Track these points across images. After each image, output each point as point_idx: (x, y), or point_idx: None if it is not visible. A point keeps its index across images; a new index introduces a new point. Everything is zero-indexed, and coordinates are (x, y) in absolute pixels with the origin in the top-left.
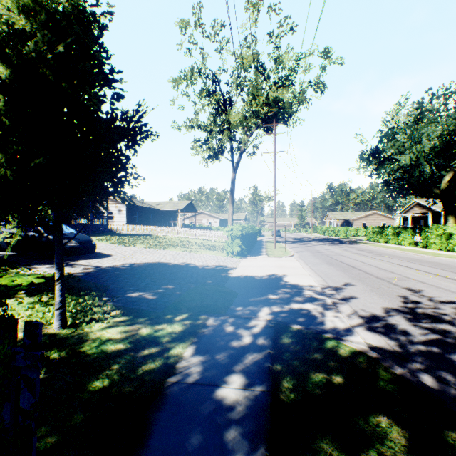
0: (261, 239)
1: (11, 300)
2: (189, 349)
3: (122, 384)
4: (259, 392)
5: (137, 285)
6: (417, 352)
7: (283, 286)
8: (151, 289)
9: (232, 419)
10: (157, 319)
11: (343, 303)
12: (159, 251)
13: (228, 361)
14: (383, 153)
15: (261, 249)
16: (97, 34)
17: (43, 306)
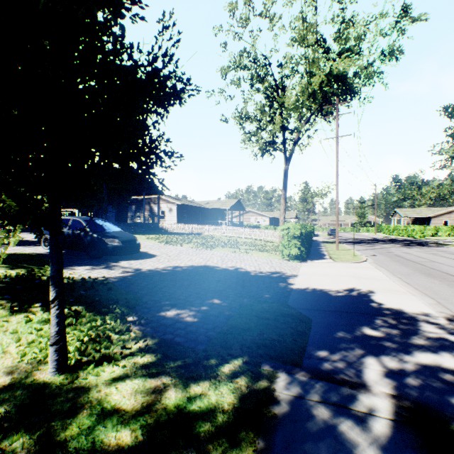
0: (315, 238)
1: (22, 315)
2: None
3: None
4: None
5: (176, 297)
6: None
7: (378, 311)
8: (192, 305)
9: None
10: (195, 367)
11: None
12: (205, 252)
13: None
14: None
15: (321, 250)
16: None
17: None
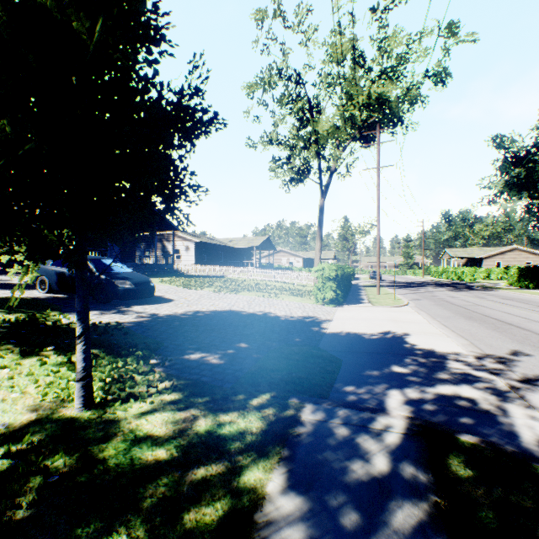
0: (355, 282)
1: (34, 359)
2: (275, 475)
3: None
4: None
5: (200, 342)
6: None
7: (410, 351)
8: (217, 349)
9: None
10: (224, 401)
11: (531, 390)
12: (230, 296)
13: (355, 520)
14: None
15: (360, 295)
16: None
17: (71, 369)
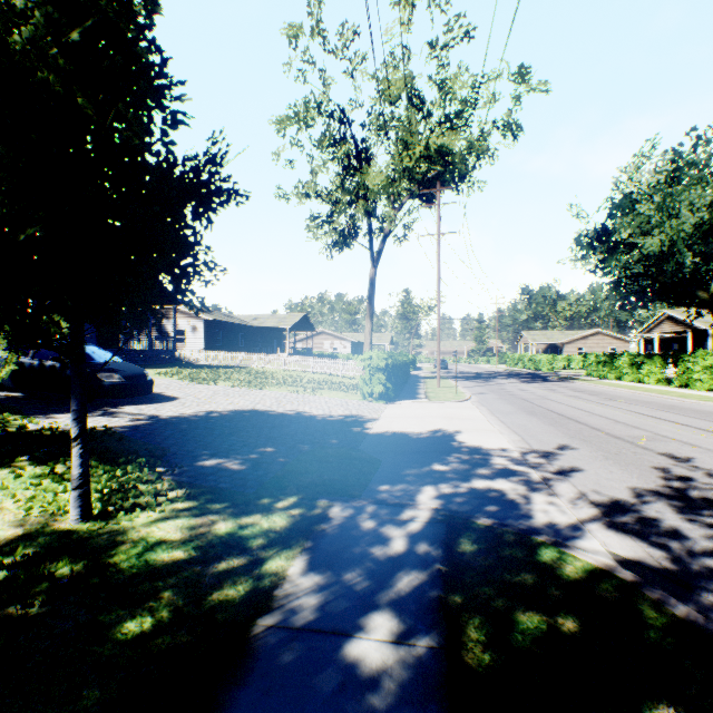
0: (416, 373)
1: (4, 471)
2: (297, 561)
3: (176, 628)
4: (425, 649)
5: (216, 447)
6: (705, 571)
7: (456, 449)
8: (238, 454)
9: (376, 707)
10: (246, 506)
11: (561, 480)
12: (254, 392)
13: (366, 586)
14: (615, 235)
15: (418, 388)
16: (145, 24)
17: (56, 481)
